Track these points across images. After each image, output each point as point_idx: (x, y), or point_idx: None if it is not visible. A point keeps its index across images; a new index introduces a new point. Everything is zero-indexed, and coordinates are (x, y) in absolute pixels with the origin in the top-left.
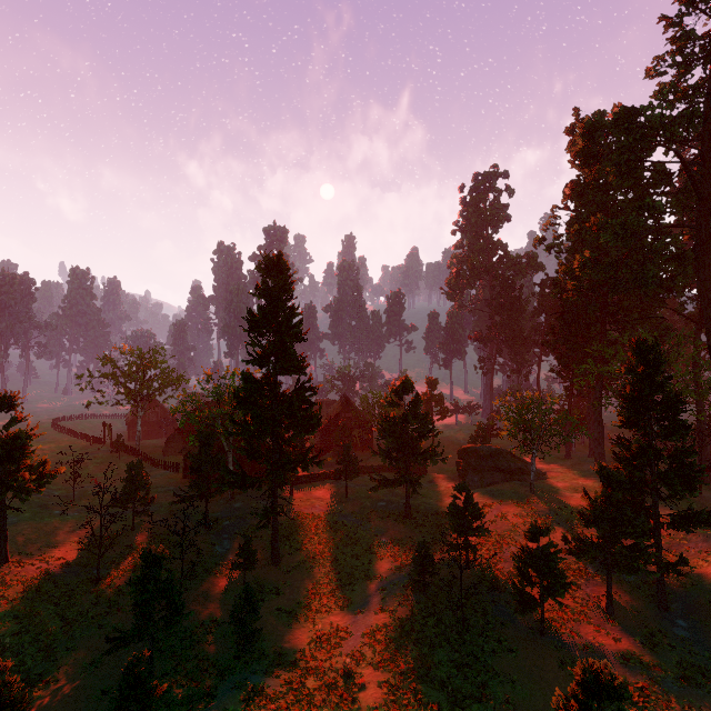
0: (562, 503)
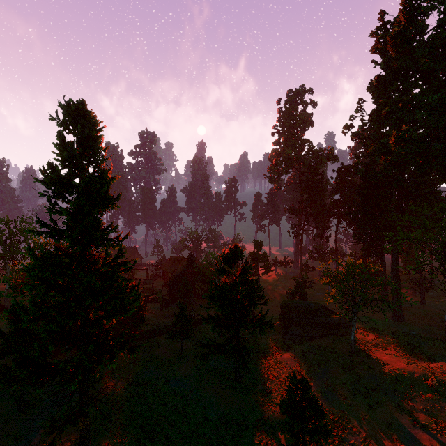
0: (384, 366)
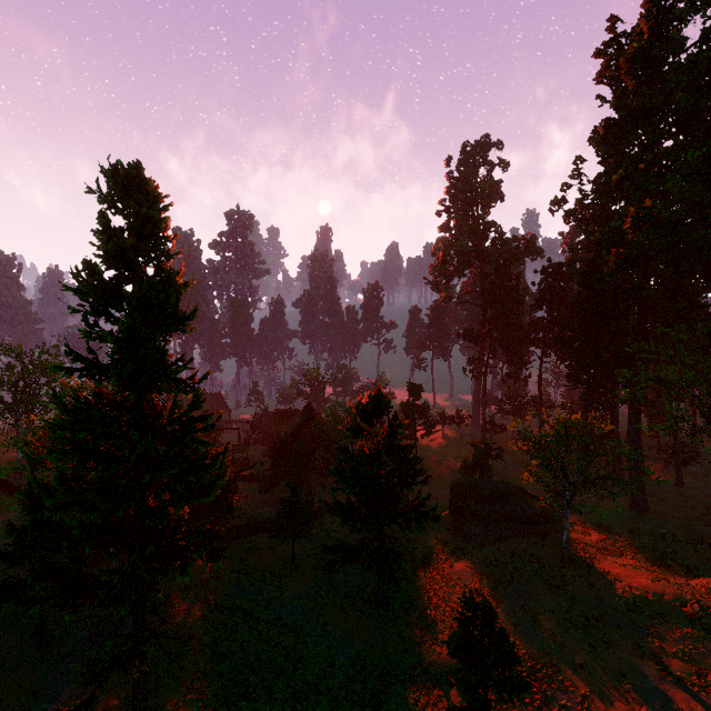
0: (616, 584)
